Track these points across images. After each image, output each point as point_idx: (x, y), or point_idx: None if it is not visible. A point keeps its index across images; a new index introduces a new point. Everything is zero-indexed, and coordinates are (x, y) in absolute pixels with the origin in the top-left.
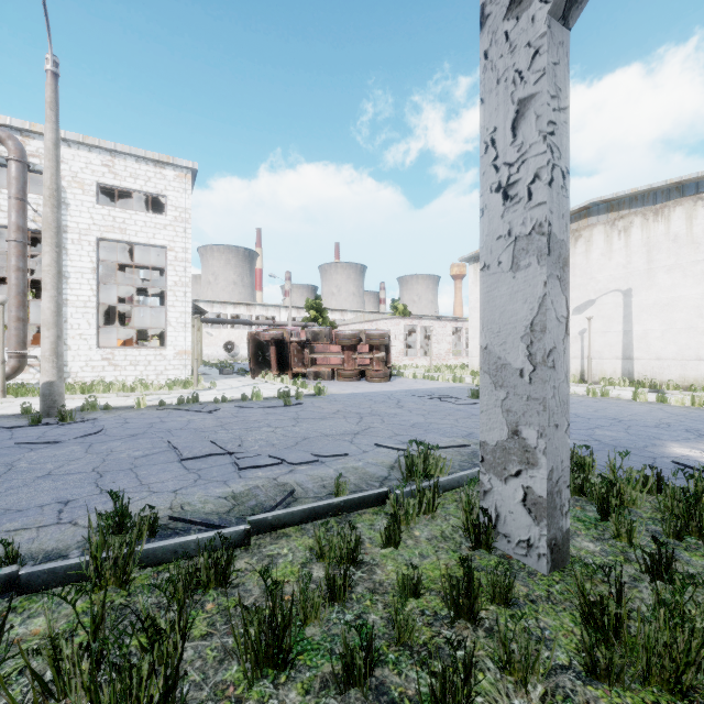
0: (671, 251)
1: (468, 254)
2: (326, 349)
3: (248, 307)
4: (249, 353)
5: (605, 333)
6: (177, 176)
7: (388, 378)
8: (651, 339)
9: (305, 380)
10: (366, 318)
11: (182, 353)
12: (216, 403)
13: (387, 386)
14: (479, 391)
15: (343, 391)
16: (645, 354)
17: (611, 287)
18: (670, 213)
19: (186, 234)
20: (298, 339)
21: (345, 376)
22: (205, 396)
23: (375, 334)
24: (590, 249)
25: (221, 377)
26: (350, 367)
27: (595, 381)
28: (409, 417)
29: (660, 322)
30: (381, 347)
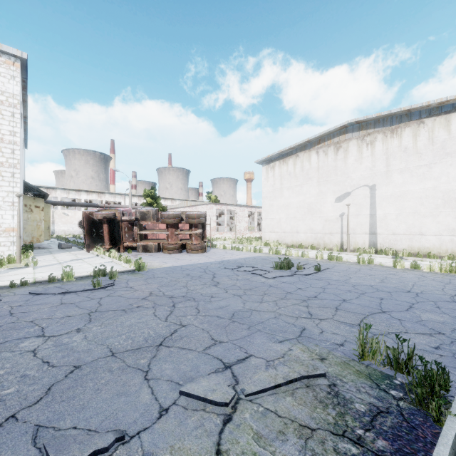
0: (402, 158)
1: (262, 158)
2: (155, 226)
3: (99, 194)
4: (84, 230)
5: (357, 216)
6: (3, 62)
7: (204, 250)
8: (389, 220)
9: (135, 252)
10: (189, 204)
11: (9, 230)
12: (12, 287)
13: (203, 257)
14: (281, 263)
15: (164, 264)
16: (385, 231)
17: (361, 183)
18: (402, 132)
19: (14, 119)
20: (129, 218)
21: (169, 249)
22: (12, 276)
23: (194, 215)
24: (347, 156)
25: (59, 251)
26: (173, 242)
27: (351, 249)
28: (226, 301)
29: (395, 208)
30: (198, 225)
